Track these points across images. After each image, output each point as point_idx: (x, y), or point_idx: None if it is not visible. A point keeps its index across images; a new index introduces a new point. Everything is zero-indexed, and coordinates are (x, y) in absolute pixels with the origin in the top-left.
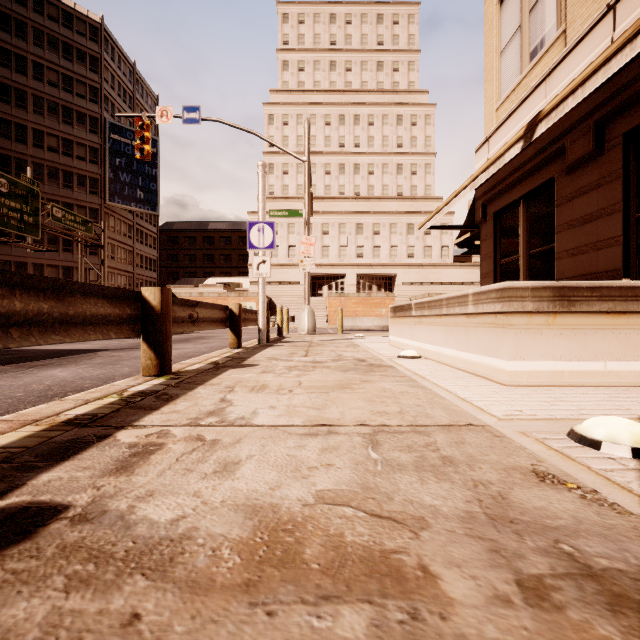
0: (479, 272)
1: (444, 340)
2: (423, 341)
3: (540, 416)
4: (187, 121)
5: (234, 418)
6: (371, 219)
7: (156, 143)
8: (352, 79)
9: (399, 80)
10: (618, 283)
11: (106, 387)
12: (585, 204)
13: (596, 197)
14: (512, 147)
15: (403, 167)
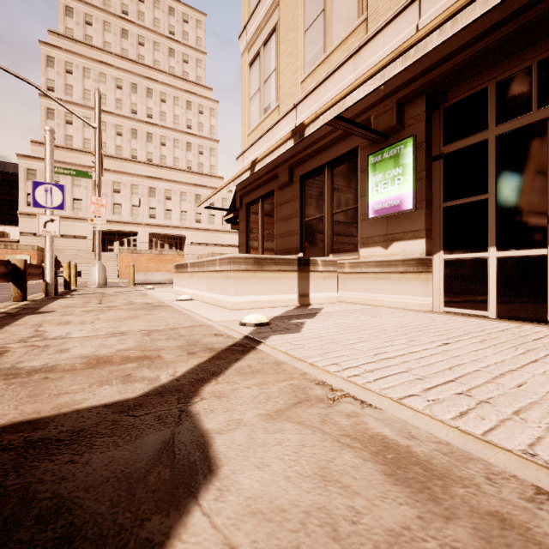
0: None
1: (206, 287)
2: (195, 289)
3: (235, 319)
4: None
5: (54, 337)
6: (163, 185)
7: None
8: (145, 54)
9: (189, 71)
10: (282, 257)
11: None
12: (286, 209)
13: (290, 206)
14: (246, 172)
15: (192, 146)
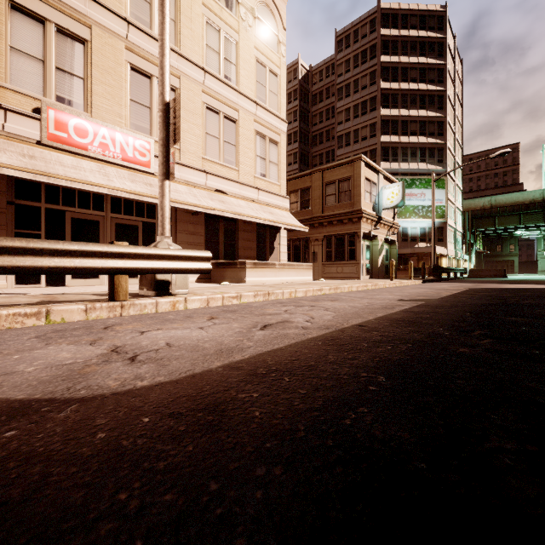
0: None
1: None
2: None
3: None
4: None
5: None
6: None
7: None
8: None
9: None
10: None
11: None
12: None
13: None
14: None
15: None
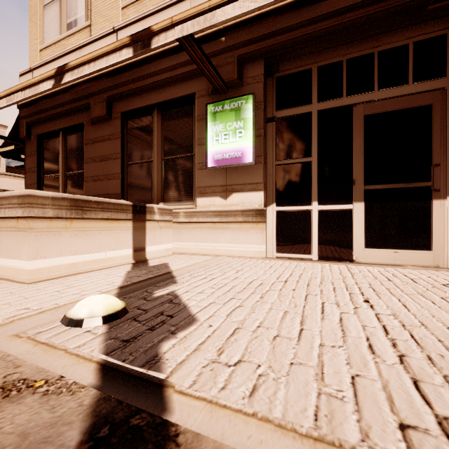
0: None
1: None
2: None
3: (46, 308)
4: None
5: None
6: None
7: None
8: None
9: None
10: (113, 200)
11: None
12: (102, 148)
13: (108, 146)
14: (46, 81)
15: None
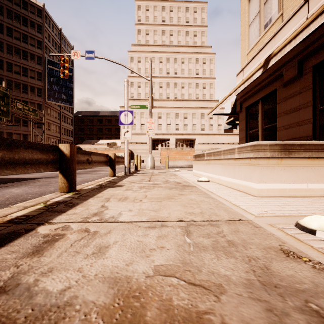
0: (237, 138)
1: (222, 172)
2: (210, 173)
3: (277, 214)
4: (87, 58)
5: (108, 217)
6: (183, 111)
7: (72, 70)
8: (173, 40)
9: (197, 41)
10: (314, 142)
11: (38, 199)
12: (293, 102)
13: (298, 99)
14: (257, 72)
15: (199, 85)
